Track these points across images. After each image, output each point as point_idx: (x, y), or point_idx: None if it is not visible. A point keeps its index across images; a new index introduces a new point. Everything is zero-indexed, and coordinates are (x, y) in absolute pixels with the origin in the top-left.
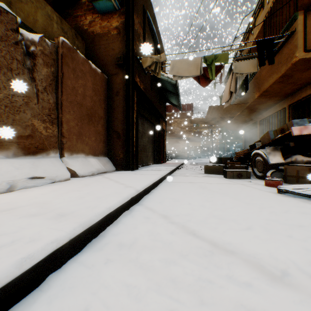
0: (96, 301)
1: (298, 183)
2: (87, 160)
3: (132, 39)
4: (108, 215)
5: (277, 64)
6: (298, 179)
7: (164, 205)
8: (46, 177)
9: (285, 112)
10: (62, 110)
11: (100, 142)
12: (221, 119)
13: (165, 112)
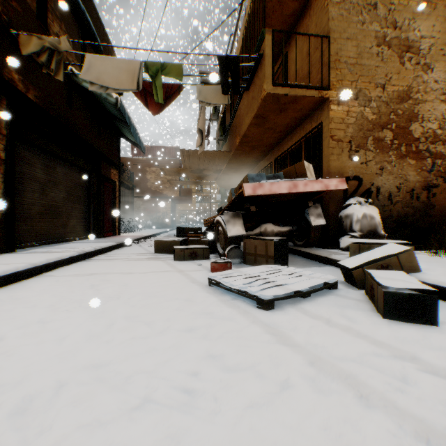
0: None
1: (256, 264)
2: None
3: None
4: None
5: (252, 99)
6: (257, 258)
7: None
8: None
9: (272, 167)
10: None
11: None
12: (206, 171)
13: (118, 153)
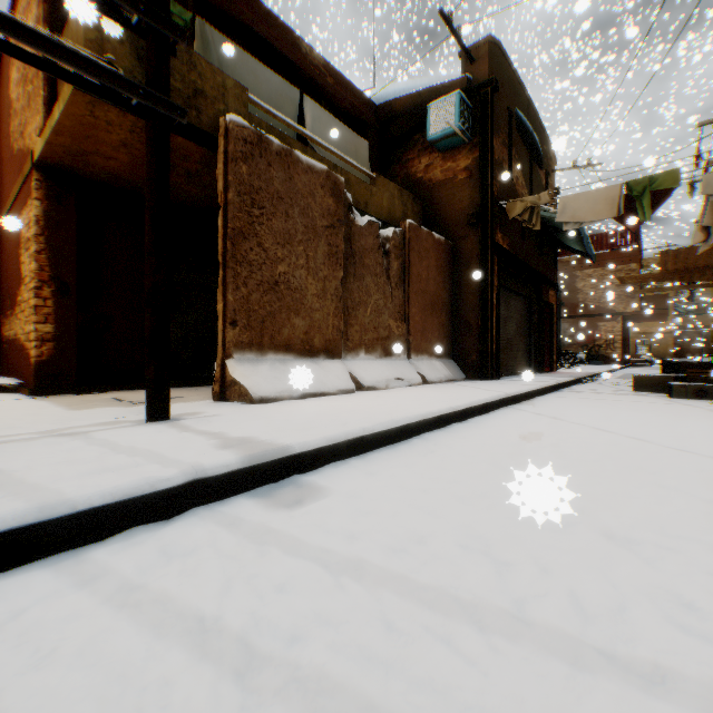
0: (495, 425)
1: None
2: (431, 362)
3: (491, 179)
4: (485, 404)
5: None
6: None
7: (537, 409)
8: (404, 379)
9: None
10: (409, 304)
11: (444, 338)
12: (708, 269)
13: (554, 268)
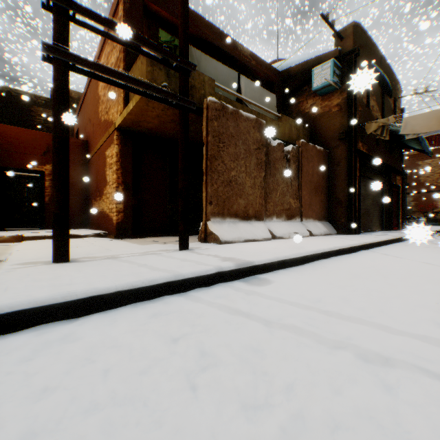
0: (357, 259)
1: None
2: (315, 223)
3: (354, 110)
4: (351, 247)
5: None
6: None
7: (385, 251)
8: (299, 233)
9: None
10: (301, 189)
11: (322, 208)
12: None
13: (399, 161)
